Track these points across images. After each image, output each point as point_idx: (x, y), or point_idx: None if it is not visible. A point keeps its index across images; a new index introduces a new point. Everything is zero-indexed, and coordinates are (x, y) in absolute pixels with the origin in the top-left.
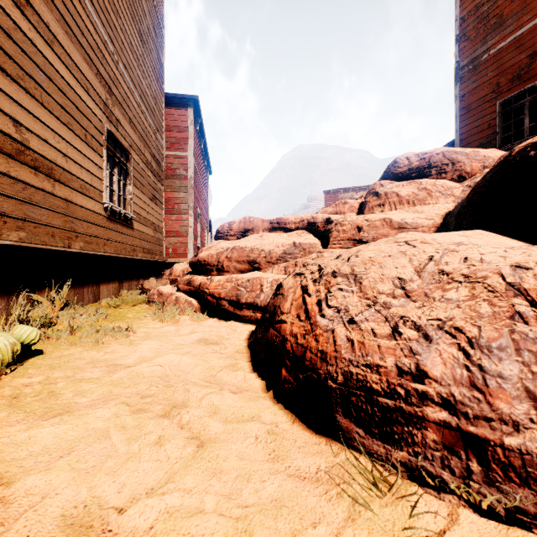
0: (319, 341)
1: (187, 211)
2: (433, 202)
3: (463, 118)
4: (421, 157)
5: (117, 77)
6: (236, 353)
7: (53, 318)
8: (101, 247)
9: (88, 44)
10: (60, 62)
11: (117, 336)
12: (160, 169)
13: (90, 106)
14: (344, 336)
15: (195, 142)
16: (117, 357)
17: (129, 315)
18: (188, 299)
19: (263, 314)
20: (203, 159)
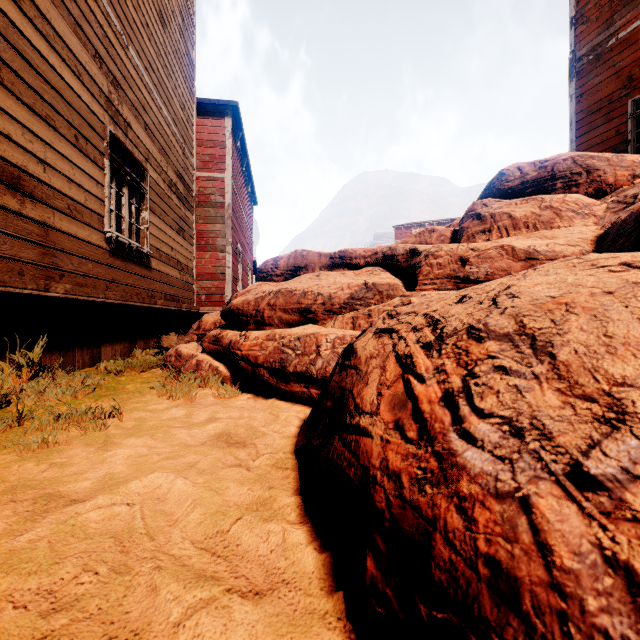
0: (474, 519)
1: (224, 248)
2: (565, 225)
3: (581, 124)
4: (540, 165)
5: (126, 66)
6: (273, 470)
7: (15, 392)
8: (101, 292)
9: (81, 12)
10: (34, 29)
11: (85, 430)
12: (190, 193)
13: (83, 98)
14: (587, 542)
15: (234, 161)
16: (64, 477)
17: (130, 386)
18: (213, 363)
19: (320, 395)
20: (246, 184)
